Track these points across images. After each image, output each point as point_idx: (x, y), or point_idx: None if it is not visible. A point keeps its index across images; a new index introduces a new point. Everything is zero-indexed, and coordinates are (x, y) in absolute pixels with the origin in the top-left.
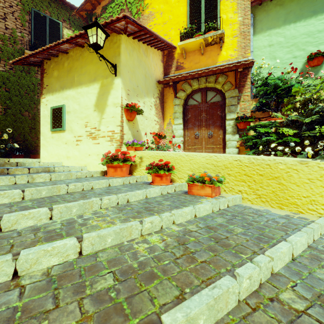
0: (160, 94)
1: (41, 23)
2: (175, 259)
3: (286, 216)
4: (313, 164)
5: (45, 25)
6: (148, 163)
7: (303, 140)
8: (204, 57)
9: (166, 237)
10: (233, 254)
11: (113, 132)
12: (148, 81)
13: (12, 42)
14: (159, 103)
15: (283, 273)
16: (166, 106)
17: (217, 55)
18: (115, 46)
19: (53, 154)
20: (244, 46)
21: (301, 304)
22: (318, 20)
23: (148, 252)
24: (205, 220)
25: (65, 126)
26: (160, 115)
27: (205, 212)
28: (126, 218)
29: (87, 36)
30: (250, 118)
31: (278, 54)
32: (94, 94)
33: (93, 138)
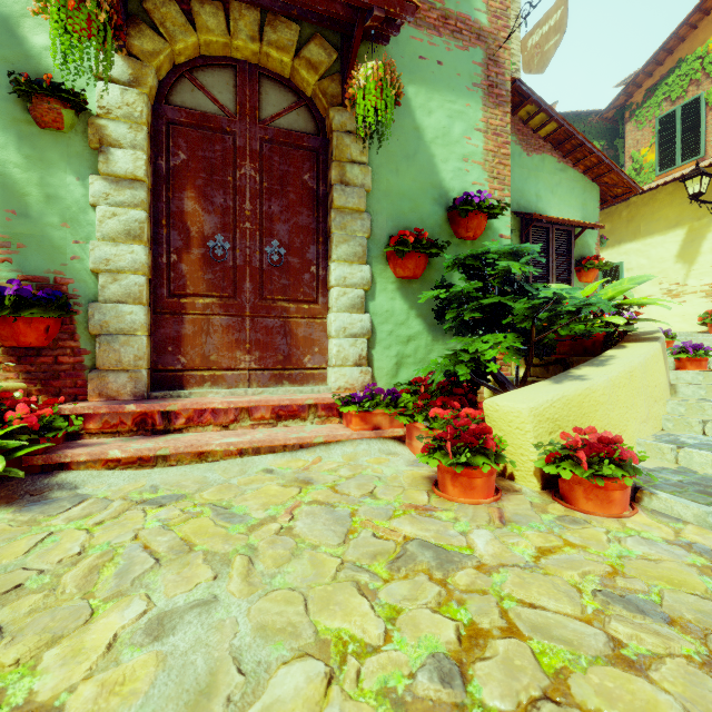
0: None
1: None
2: None
3: None
4: None
5: None
6: None
7: None
8: None
9: None
10: None
11: (711, 286)
12: None
13: None
14: None
15: None
16: None
17: None
18: None
19: None
20: None
21: None
22: None
23: None
24: None
25: None
26: None
27: None
28: None
29: (685, 188)
30: None
31: None
32: (676, 243)
33: (673, 297)
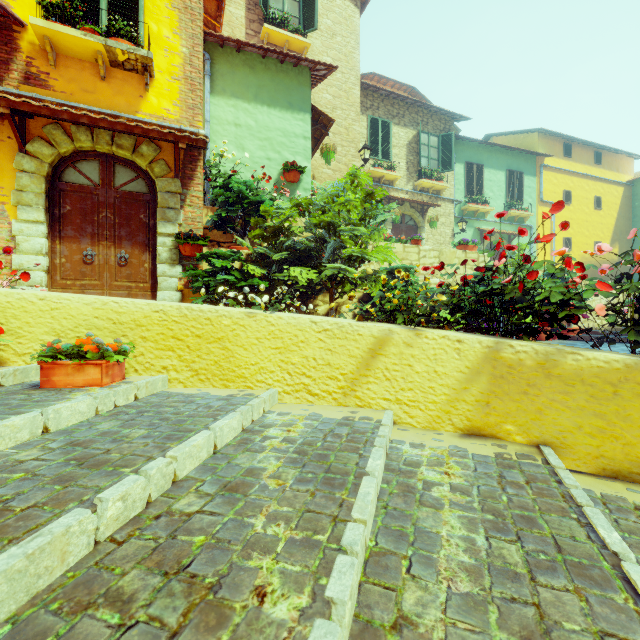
0: None
1: None
2: None
3: (228, 397)
4: (262, 317)
5: None
6: None
7: (274, 285)
8: (107, 87)
9: None
10: (108, 474)
11: None
12: None
13: None
14: None
15: (193, 475)
16: None
17: (140, 97)
18: None
19: None
20: (192, 106)
21: (200, 503)
22: (295, 119)
23: None
24: (71, 434)
25: None
26: None
27: (77, 418)
28: None
29: None
30: (203, 240)
31: (247, 144)
32: None
33: None
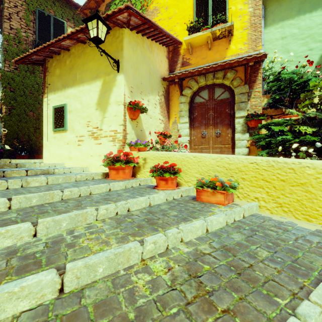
0: (165, 92)
1: (45, 22)
2: (186, 304)
3: (318, 233)
4: None
5: (50, 24)
6: (152, 165)
7: None
8: (211, 52)
9: (173, 263)
10: (265, 298)
11: (116, 132)
12: (152, 78)
13: (17, 42)
14: (164, 101)
15: None
16: (171, 104)
17: (226, 49)
18: (118, 40)
19: (55, 154)
20: (255, 39)
21: None
22: None
23: (149, 289)
24: (220, 237)
25: (66, 126)
26: (165, 114)
27: (218, 226)
28: (124, 236)
29: (88, 29)
30: (262, 116)
31: (291, 47)
32: (96, 92)
33: (95, 138)
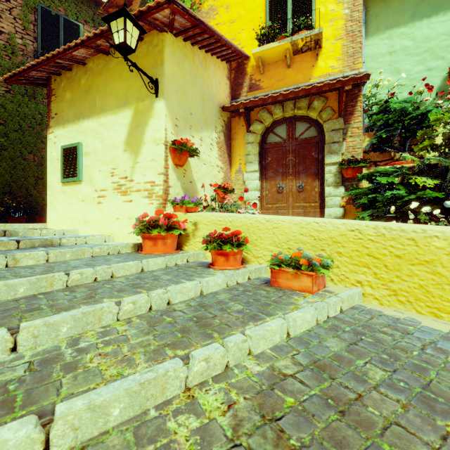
0: (225, 127)
1: (52, 24)
2: None
3: None
4: None
5: (58, 28)
6: (206, 232)
7: (448, 195)
8: (291, 71)
9: (236, 393)
10: None
11: (153, 184)
12: (207, 106)
13: (9, 53)
14: (223, 139)
15: None
16: (234, 144)
17: (312, 67)
18: (156, 51)
19: (65, 216)
20: (352, 53)
21: None
22: None
23: (196, 447)
24: (308, 346)
25: (81, 175)
26: (225, 158)
27: (305, 326)
28: (158, 348)
29: (111, 32)
30: (363, 162)
31: (403, 65)
32: (125, 126)
33: (123, 193)
